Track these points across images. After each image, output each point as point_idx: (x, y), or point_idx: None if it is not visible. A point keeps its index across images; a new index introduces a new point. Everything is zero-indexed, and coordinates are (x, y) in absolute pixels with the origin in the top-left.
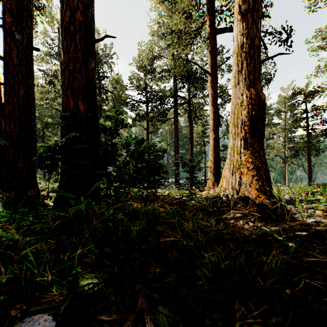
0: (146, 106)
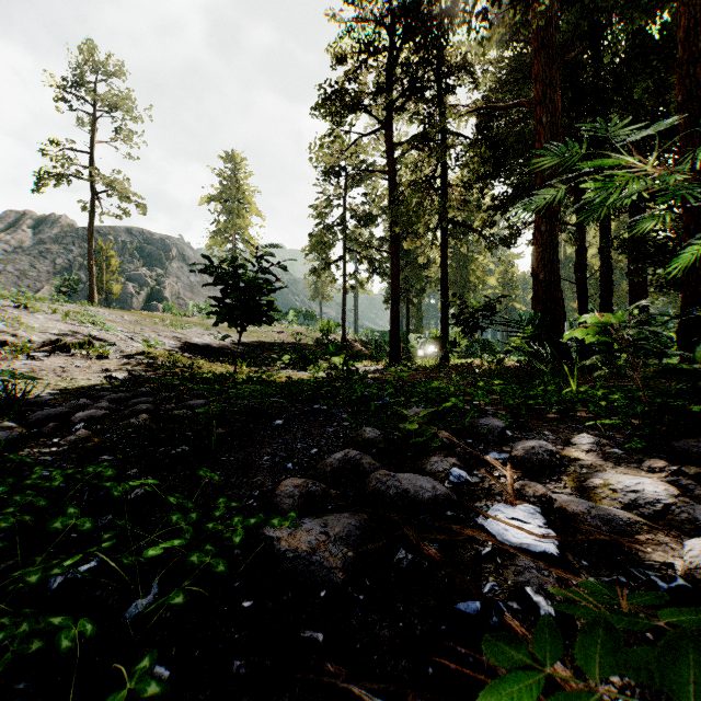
0: None
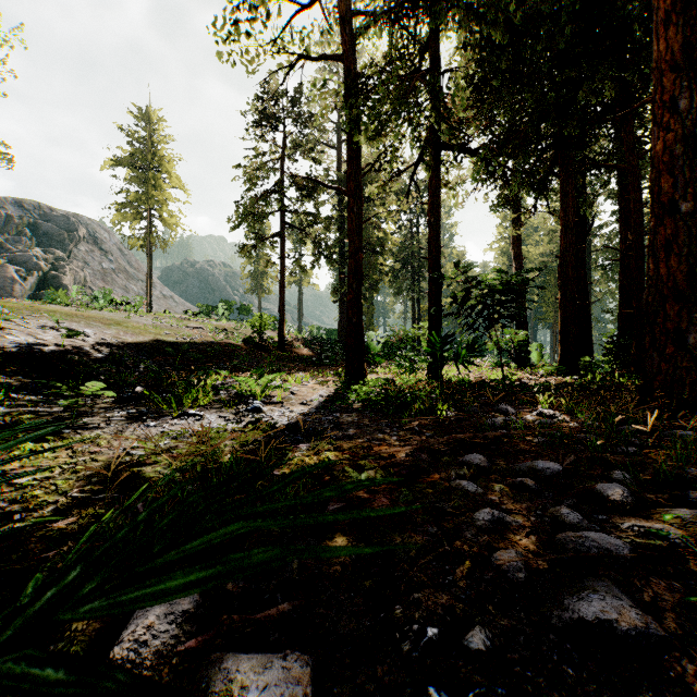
0: None
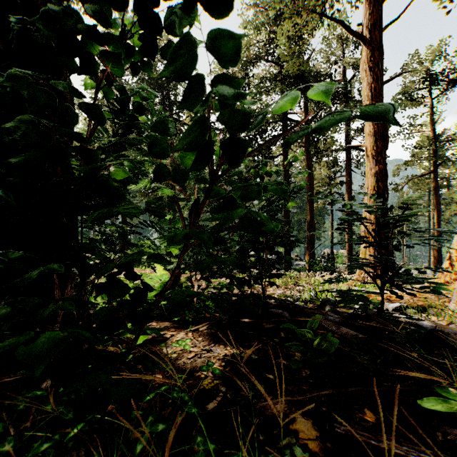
0: None
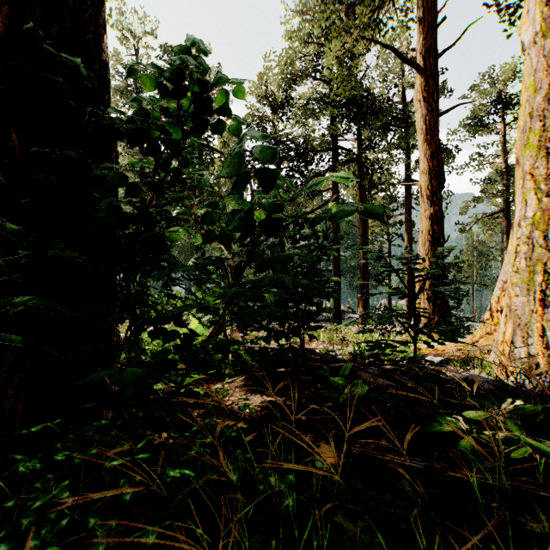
0: (279, 168)
